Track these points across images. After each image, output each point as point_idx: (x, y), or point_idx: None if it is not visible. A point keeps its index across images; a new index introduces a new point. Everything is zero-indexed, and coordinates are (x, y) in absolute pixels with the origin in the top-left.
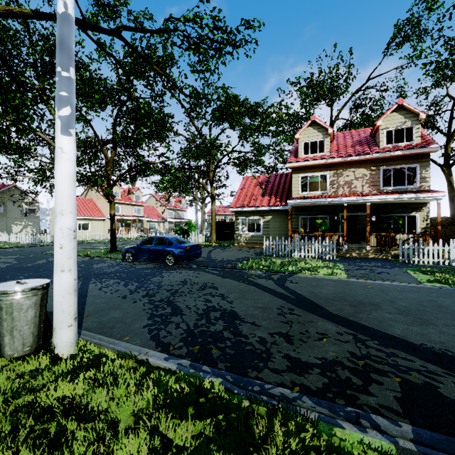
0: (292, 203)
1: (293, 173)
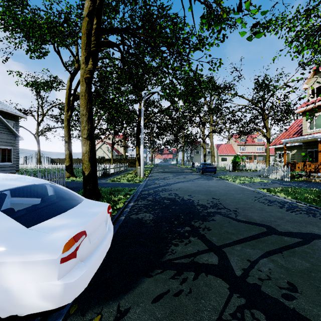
0: (284, 141)
1: (303, 116)
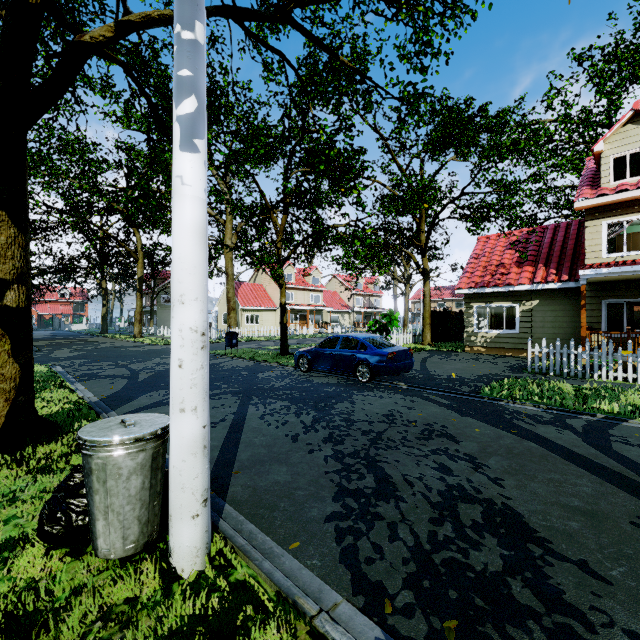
0: (590, 275)
1: (589, 218)
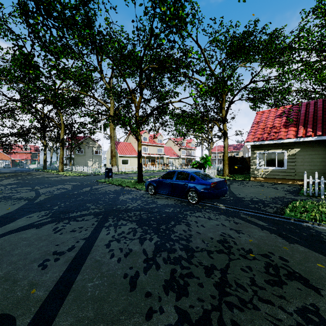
0: None
1: None
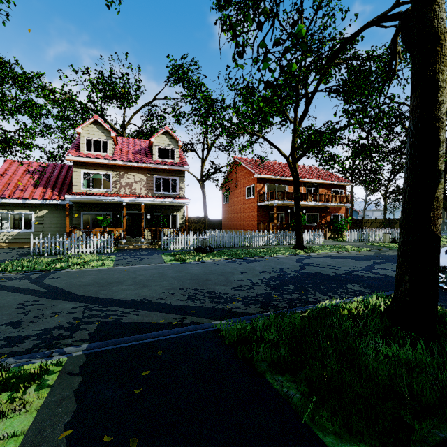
0: (71, 198)
1: (75, 167)
